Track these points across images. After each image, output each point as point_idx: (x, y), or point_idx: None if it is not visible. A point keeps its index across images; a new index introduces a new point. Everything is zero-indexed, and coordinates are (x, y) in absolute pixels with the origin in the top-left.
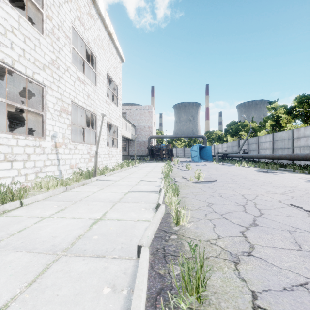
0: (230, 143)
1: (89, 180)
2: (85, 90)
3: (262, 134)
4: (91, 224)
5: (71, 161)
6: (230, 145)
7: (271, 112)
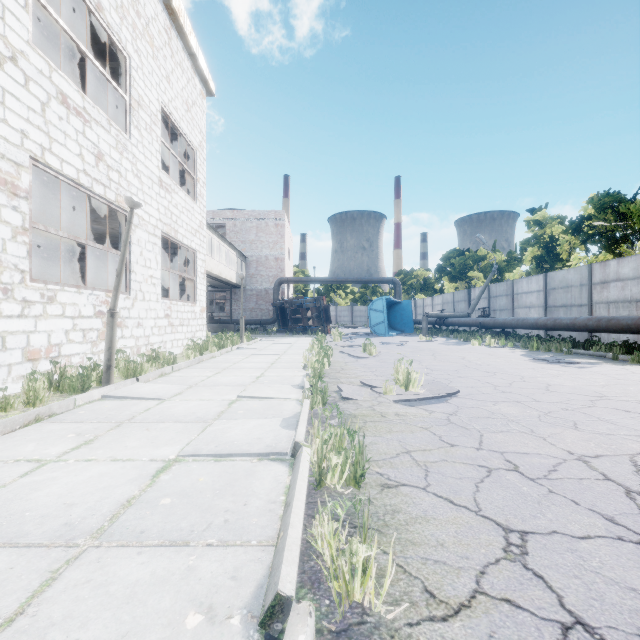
0: (450, 295)
1: (65, 404)
2: (87, 137)
3: (515, 276)
4: None
5: (30, 337)
6: (451, 299)
7: (534, 230)
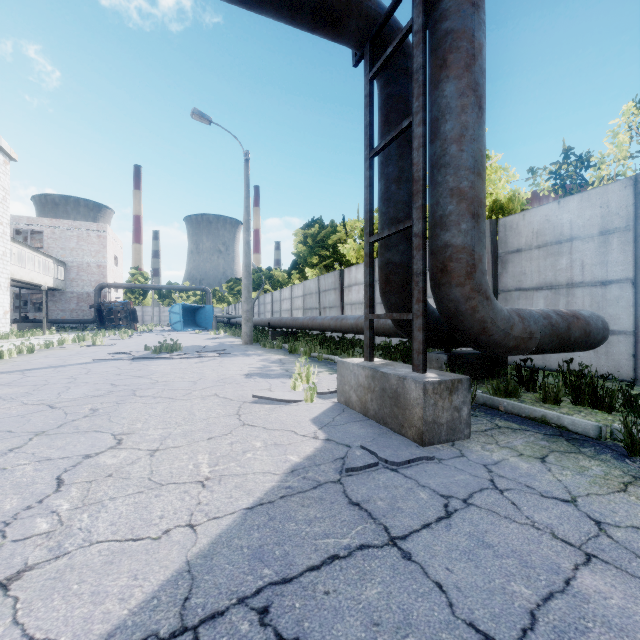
0: None
1: None
2: None
3: None
4: None
5: None
6: None
7: None
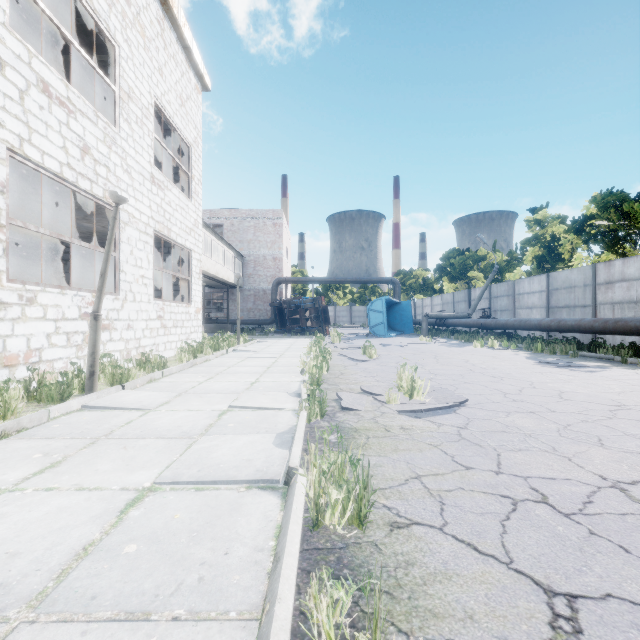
0: (450, 296)
1: (37, 417)
2: (72, 128)
3: (516, 277)
4: None
5: (6, 342)
6: (451, 300)
7: (535, 230)
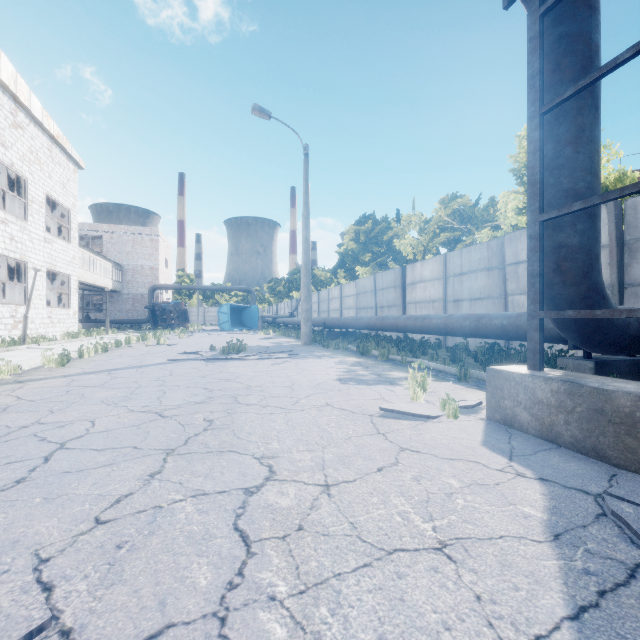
0: (290, 302)
1: (15, 347)
2: (7, 231)
3: None
4: (20, 360)
5: None
6: (291, 305)
7: None
